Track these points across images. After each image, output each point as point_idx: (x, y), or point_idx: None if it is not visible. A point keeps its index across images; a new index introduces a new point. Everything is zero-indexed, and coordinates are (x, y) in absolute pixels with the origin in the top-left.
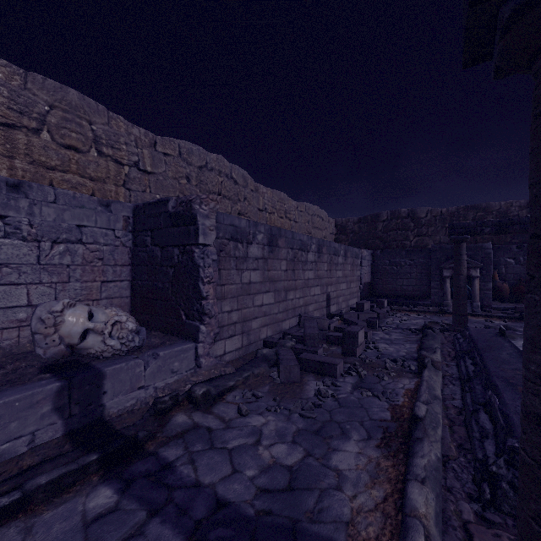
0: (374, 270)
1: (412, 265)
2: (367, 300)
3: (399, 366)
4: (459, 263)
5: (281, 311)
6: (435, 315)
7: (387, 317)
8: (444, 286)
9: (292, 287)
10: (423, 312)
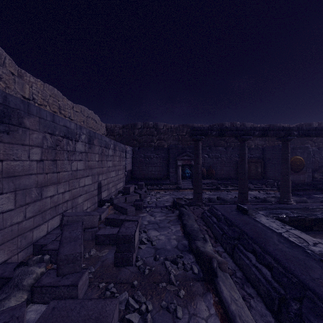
0: (134, 161)
1: (158, 157)
2: (130, 183)
3: (181, 270)
4: (198, 155)
5: (31, 216)
6: (175, 191)
7: (147, 196)
8: (178, 171)
9: (51, 181)
10: (167, 189)
